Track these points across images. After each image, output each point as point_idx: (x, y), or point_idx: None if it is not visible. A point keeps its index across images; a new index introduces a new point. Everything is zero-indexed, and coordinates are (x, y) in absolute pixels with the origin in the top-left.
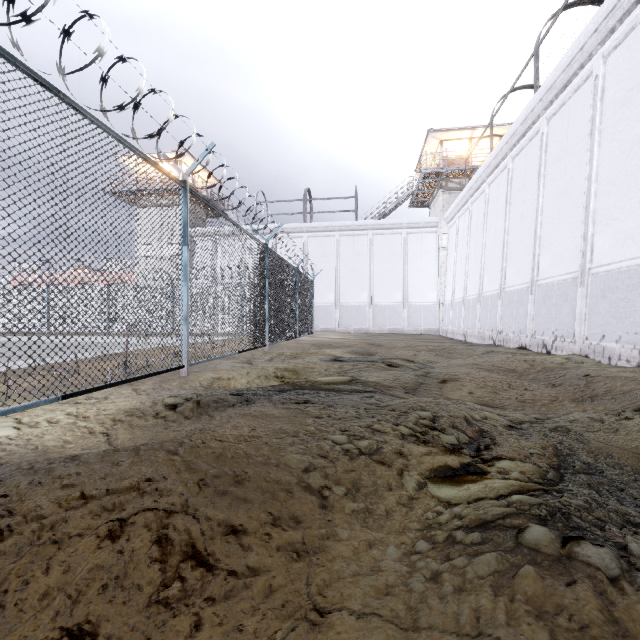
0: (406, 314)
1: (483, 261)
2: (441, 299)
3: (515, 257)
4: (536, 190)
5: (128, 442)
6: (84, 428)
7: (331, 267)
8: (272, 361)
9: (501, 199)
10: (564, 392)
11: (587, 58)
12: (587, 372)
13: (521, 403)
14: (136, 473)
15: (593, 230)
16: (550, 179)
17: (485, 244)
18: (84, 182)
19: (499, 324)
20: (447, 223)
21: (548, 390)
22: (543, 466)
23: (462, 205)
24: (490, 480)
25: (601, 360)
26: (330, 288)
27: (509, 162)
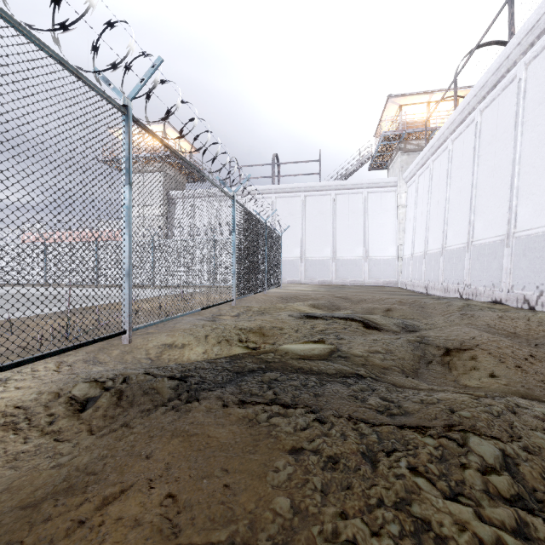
0: (367, 267)
1: (446, 216)
2: (400, 253)
3: (485, 210)
4: (512, 139)
5: None
6: None
7: (297, 225)
8: (238, 317)
9: (467, 153)
10: None
11: None
12: None
13: None
14: None
15: None
16: (530, 126)
17: (448, 199)
18: None
19: (467, 277)
20: (406, 182)
21: None
22: None
23: (422, 164)
24: None
25: None
26: (296, 244)
27: (477, 115)
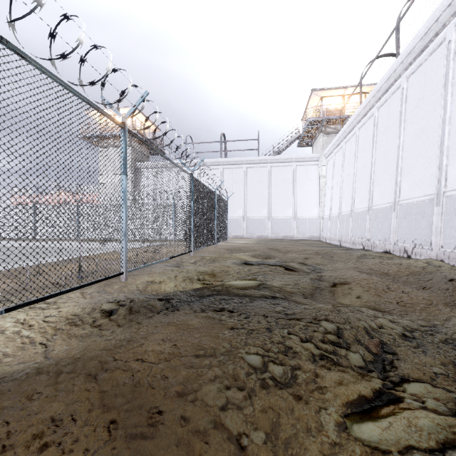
0: (295, 225)
1: (354, 186)
2: (321, 214)
3: (380, 183)
4: (398, 132)
5: (62, 352)
6: (26, 337)
7: (240, 190)
8: (196, 264)
9: (369, 139)
10: (435, 295)
11: (441, 28)
12: (450, 277)
13: (403, 306)
14: (45, 414)
15: (447, 162)
16: (409, 123)
17: (356, 173)
18: (28, 120)
19: (367, 233)
20: (326, 158)
21: (421, 293)
22: (452, 387)
23: (337, 144)
24: (410, 412)
25: (455, 264)
26: (239, 206)
27: (375, 111)
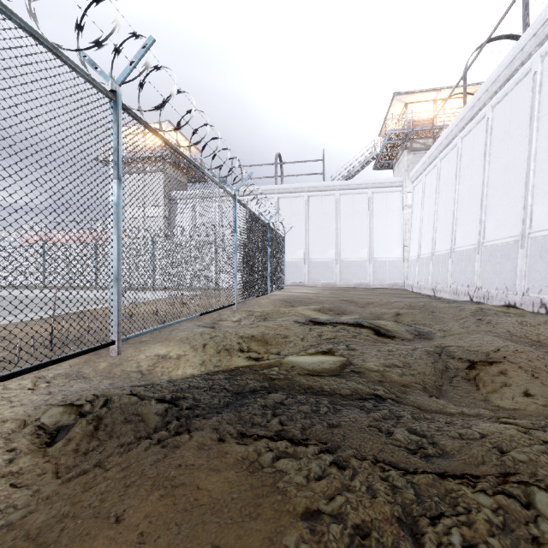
0: (372, 269)
1: (455, 216)
2: (406, 255)
3: (497, 209)
4: (527, 135)
5: None
6: None
7: (300, 225)
8: (240, 322)
9: (477, 151)
10: None
11: None
12: None
13: None
14: None
15: None
16: (547, 120)
17: (457, 199)
18: None
19: (477, 280)
20: (412, 182)
21: None
22: None
23: (429, 163)
24: None
25: None
26: (299, 245)
27: (488, 111)
